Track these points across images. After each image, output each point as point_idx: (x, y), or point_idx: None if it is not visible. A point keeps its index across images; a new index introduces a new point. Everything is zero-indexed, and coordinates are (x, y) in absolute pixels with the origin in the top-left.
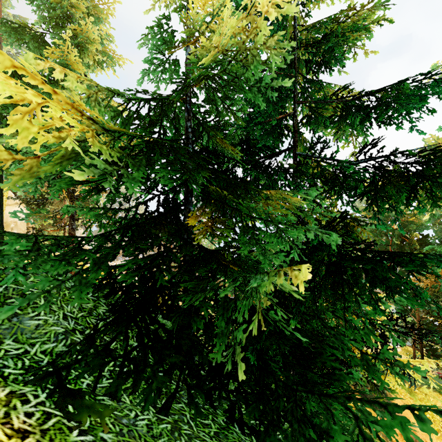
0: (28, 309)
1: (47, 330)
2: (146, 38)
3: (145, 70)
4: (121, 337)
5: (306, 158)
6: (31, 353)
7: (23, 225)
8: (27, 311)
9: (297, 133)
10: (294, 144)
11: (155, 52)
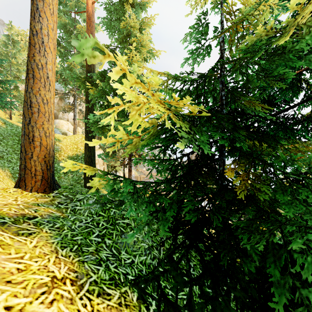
0: (127, 228)
1: (140, 245)
2: (187, 35)
3: (186, 58)
4: (177, 253)
5: None
6: (135, 262)
7: (101, 161)
8: (127, 230)
9: None
10: None
11: (195, 43)
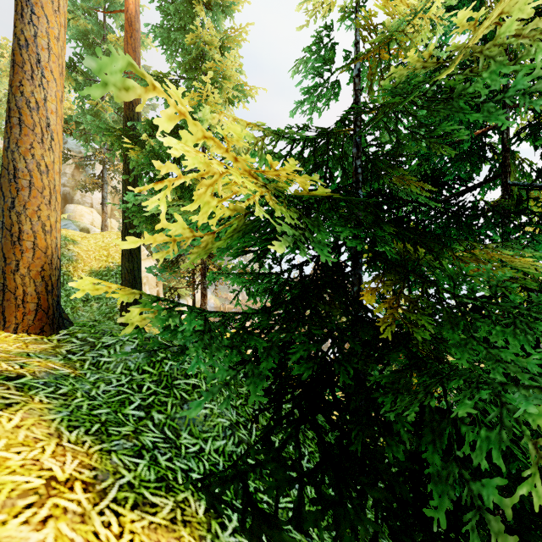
0: (194, 394)
1: (215, 422)
2: (300, 62)
3: (299, 101)
4: (281, 434)
5: (529, 190)
6: (206, 451)
7: (153, 280)
8: (193, 396)
9: (509, 153)
10: (504, 170)
11: (313, 77)
